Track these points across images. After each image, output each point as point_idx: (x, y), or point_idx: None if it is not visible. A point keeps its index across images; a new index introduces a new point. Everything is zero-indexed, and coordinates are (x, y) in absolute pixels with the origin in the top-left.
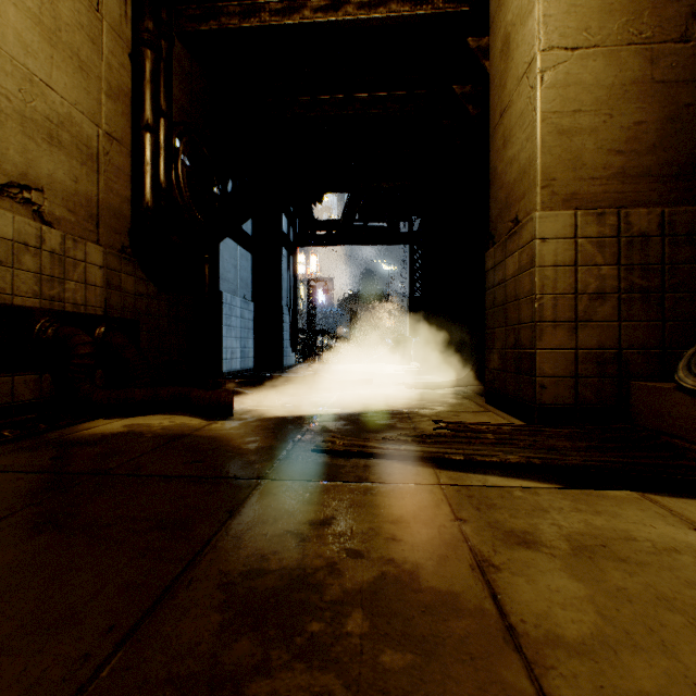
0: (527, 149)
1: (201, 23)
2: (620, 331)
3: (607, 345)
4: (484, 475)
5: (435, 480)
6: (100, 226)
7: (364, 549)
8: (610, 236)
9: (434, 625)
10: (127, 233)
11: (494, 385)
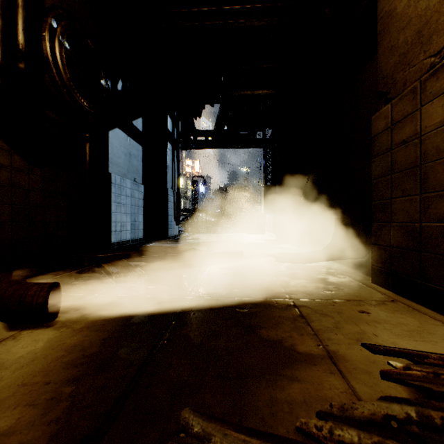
0: None
1: None
2: None
3: None
4: None
5: None
6: None
7: None
8: None
9: None
10: None
11: (392, 265)
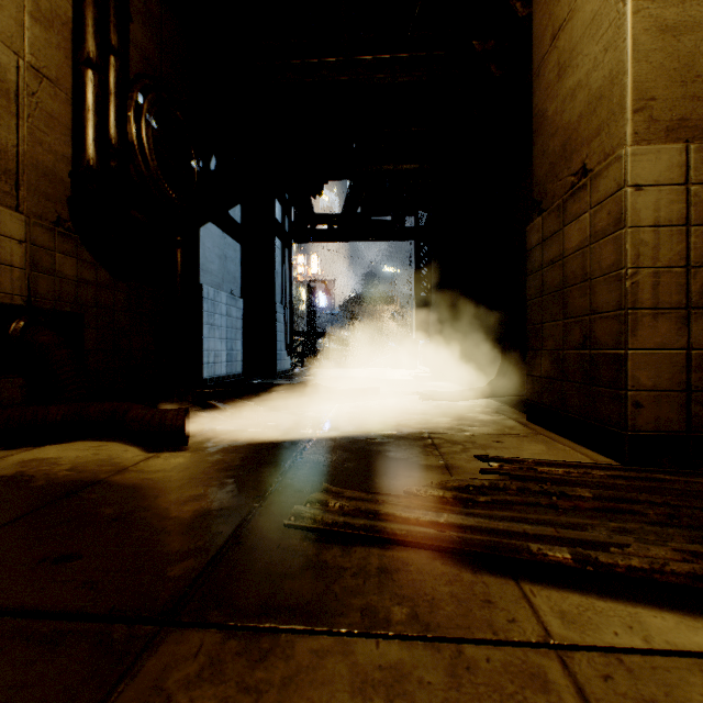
0: (607, 62)
1: None
2: None
3: None
4: (628, 606)
5: (534, 624)
6: (21, 188)
7: None
8: None
9: None
10: (66, 201)
11: (542, 398)
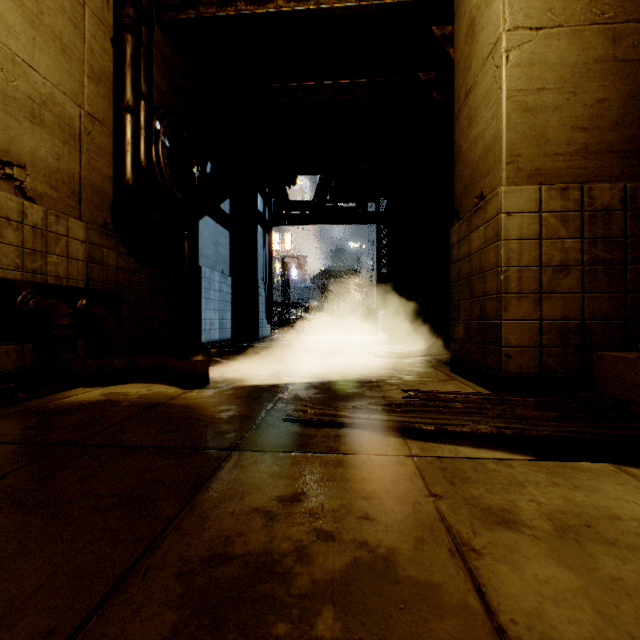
0: (493, 127)
1: (181, 12)
2: (583, 302)
3: (570, 316)
4: (455, 446)
5: (406, 451)
6: (82, 203)
7: (336, 530)
8: (574, 210)
9: (414, 627)
10: (109, 209)
11: (459, 355)
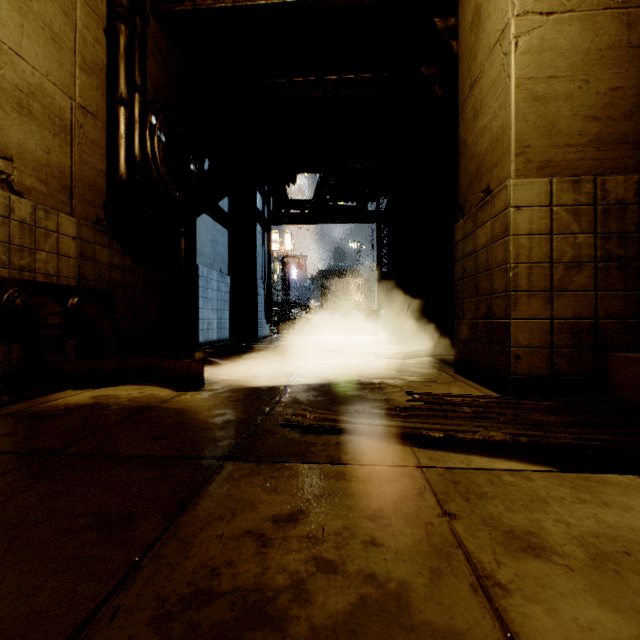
0: (501, 117)
1: (177, 3)
2: (596, 300)
3: (583, 315)
4: (467, 455)
5: (414, 460)
6: (74, 198)
7: (338, 559)
8: (586, 204)
9: None
10: (102, 205)
11: (464, 355)
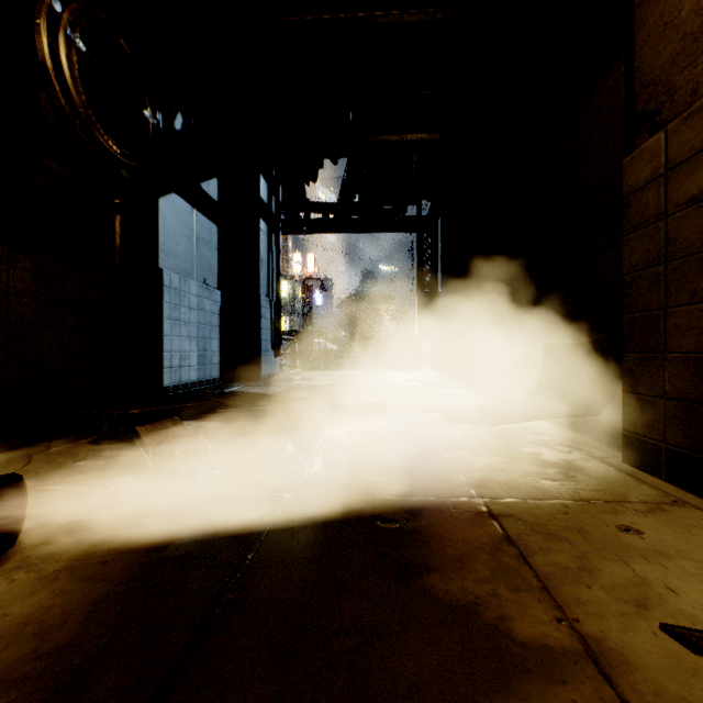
0: None
1: None
2: None
3: None
4: None
5: None
6: None
7: None
8: None
9: None
10: None
11: (667, 433)
